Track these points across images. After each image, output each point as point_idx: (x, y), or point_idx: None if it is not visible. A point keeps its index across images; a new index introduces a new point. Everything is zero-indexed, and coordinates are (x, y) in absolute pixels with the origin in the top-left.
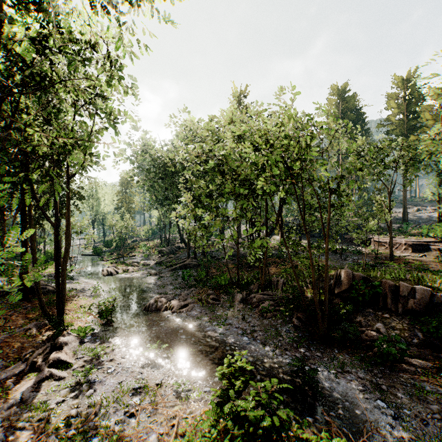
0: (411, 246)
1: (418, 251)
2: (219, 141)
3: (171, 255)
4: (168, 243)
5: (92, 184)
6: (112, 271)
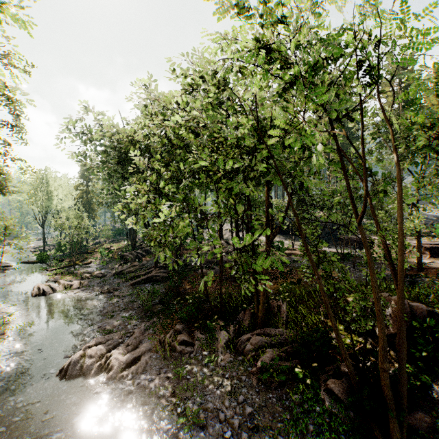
0: (428, 249)
1: (437, 256)
2: (192, 91)
3: (135, 263)
4: (133, 246)
5: (42, 174)
6: (47, 288)
